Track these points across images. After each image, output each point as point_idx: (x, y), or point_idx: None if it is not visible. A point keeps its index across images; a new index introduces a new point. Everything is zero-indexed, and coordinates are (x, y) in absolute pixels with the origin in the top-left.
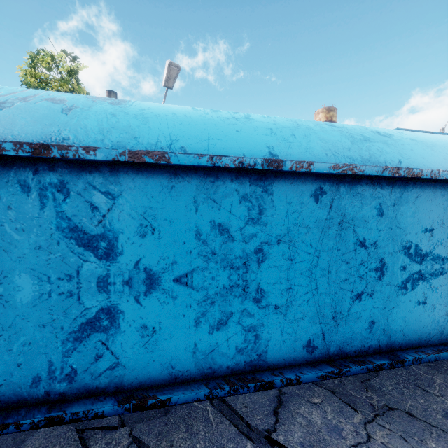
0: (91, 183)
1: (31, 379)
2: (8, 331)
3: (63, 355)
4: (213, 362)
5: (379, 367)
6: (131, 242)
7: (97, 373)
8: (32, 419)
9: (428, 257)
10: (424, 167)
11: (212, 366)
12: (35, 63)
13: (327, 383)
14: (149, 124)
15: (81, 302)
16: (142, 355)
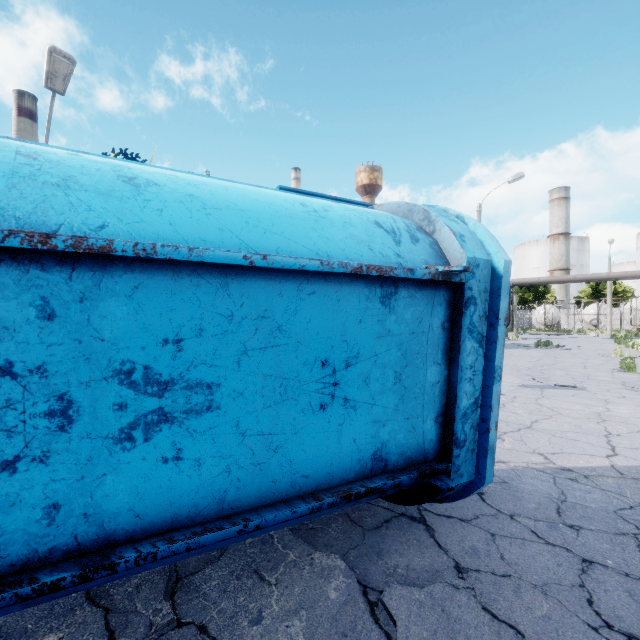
0: None
1: None
2: None
3: None
4: None
5: (51, 586)
6: None
7: None
8: None
9: (177, 384)
10: (155, 239)
11: None
12: None
13: (115, 593)
14: None
15: None
16: None
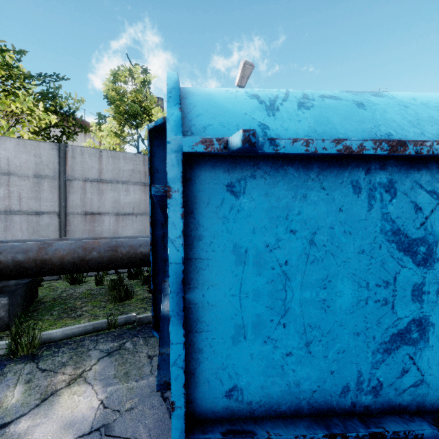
0: (417, 181)
1: (341, 388)
2: (326, 337)
3: (371, 366)
4: None
5: None
6: None
7: (401, 389)
8: (357, 433)
9: None
10: None
11: None
12: (116, 78)
13: None
14: None
15: (394, 311)
16: None
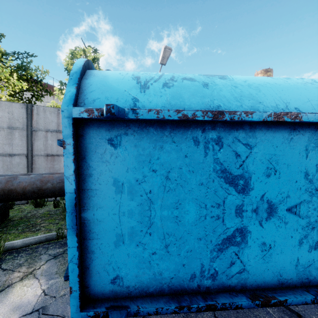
0: (237, 137)
1: (190, 276)
2: (179, 241)
3: (210, 260)
4: (309, 274)
5: None
6: (259, 180)
7: (230, 275)
8: (197, 305)
9: None
10: None
11: (308, 277)
12: (73, 56)
13: None
14: (262, 91)
15: (224, 223)
16: (260, 264)
